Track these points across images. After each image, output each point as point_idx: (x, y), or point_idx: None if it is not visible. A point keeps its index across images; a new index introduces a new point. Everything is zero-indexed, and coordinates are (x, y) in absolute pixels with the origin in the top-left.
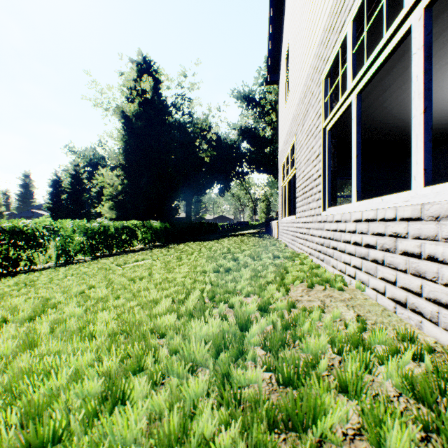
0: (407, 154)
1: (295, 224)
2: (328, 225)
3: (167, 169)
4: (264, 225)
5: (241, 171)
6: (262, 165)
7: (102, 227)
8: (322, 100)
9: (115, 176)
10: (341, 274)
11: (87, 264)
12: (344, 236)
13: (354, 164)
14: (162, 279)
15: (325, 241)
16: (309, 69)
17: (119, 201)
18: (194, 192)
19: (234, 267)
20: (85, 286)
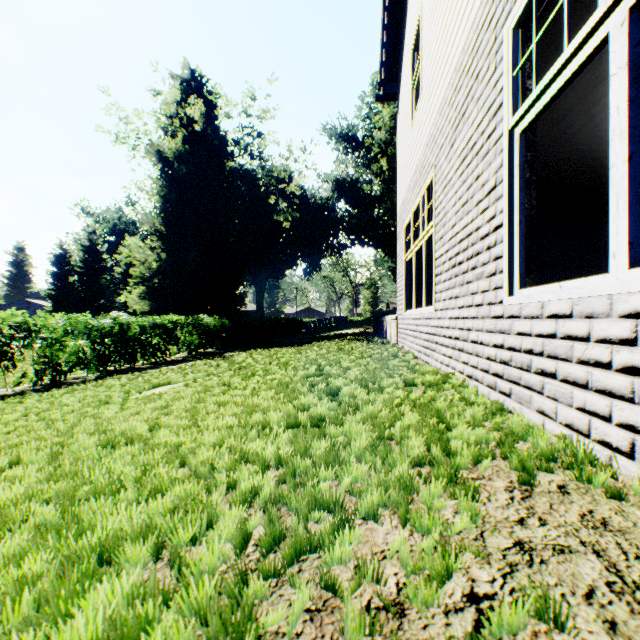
0: (602, 210)
1: (434, 321)
2: (526, 324)
3: (227, 238)
4: (370, 322)
5: (337, 243)
6: (367, 235)
7: (117, 325)
8: (506, 73)
9: (149, 249)
10: (574, 434)
11: (81, 387)
12: (583, 351)
13: (620, 180)
14: (168, 448)
15: (516, 357)
16: (467, 35)
17: (154, 287)
18: (269, 274)
19: (332, 414)
20: (0, 460)
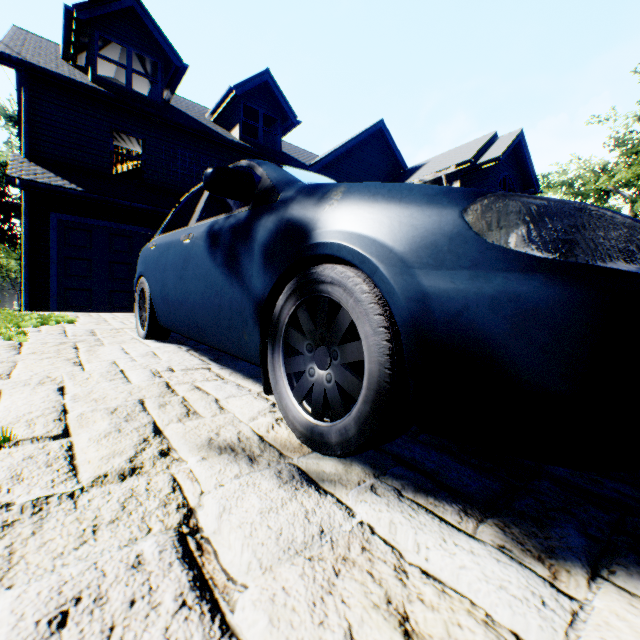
0: None
1: None
2: None
3: None
4: None
5: (10, 230)
6: None
7: None
8: None
9: None
10: None
11: None
12: None
13: None
14: None
15: None
16: None
17: None
18: None
19: None
20: None
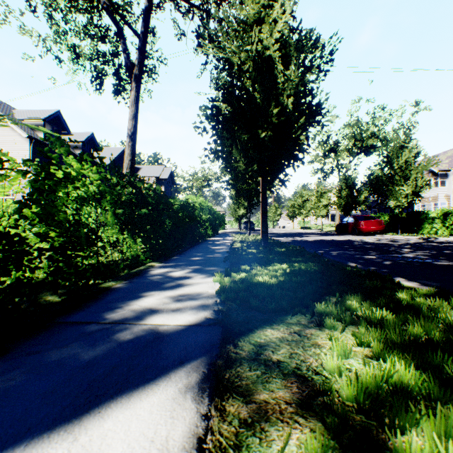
0: None
1: None
2: None
3: None
4: None
5: None
6: None
7: None
8: None
9: None
10: None
11: None
12: None
13: None
14: None
15: None
16: None
17: None
18: None
19: None
20: None
